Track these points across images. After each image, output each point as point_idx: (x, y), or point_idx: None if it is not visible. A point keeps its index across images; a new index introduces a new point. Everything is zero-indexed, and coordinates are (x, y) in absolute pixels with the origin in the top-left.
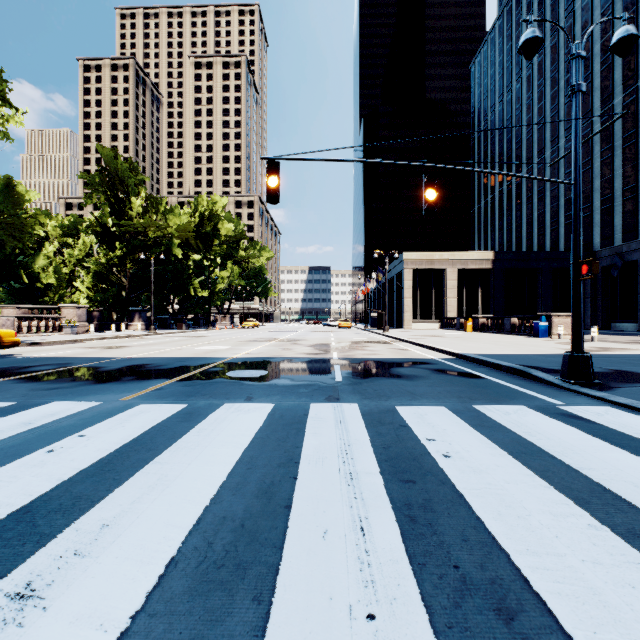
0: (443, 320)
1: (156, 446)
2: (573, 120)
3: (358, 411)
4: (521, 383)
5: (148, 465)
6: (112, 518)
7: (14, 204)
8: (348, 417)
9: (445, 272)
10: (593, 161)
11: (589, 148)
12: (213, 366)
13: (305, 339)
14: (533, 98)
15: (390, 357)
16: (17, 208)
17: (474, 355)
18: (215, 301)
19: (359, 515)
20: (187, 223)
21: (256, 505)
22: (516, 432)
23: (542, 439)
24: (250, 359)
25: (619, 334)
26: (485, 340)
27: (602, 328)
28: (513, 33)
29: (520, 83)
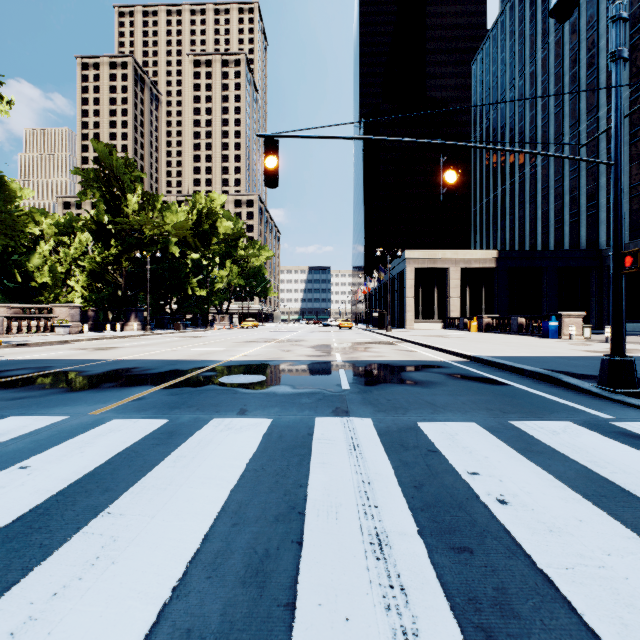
0: (446, 320)
1: (116, 484)
2: (613, 91)
3: (373, 429)
4: (553, 391)
5: (95, 519)
6: (7, 636)
7: (5, 200)
8: (362, 438)
9: (448, 271)
10: (599, 158)
11: (595, 145)
12: (206, 370)
13: (305, 340)
14: (536, 95)
15: (398, 359)
16: (9, 204)
17: (489, 358)
18: (214, 301)
19: (403, 628)
20: (184, 220)
21: (241, 602)
22: (578, 461)
23: (617, 473)
24: (247, 362)
25: (629, 334)
26: (494, 341)
27: None
28: (516, 29)
29: (523, 80)
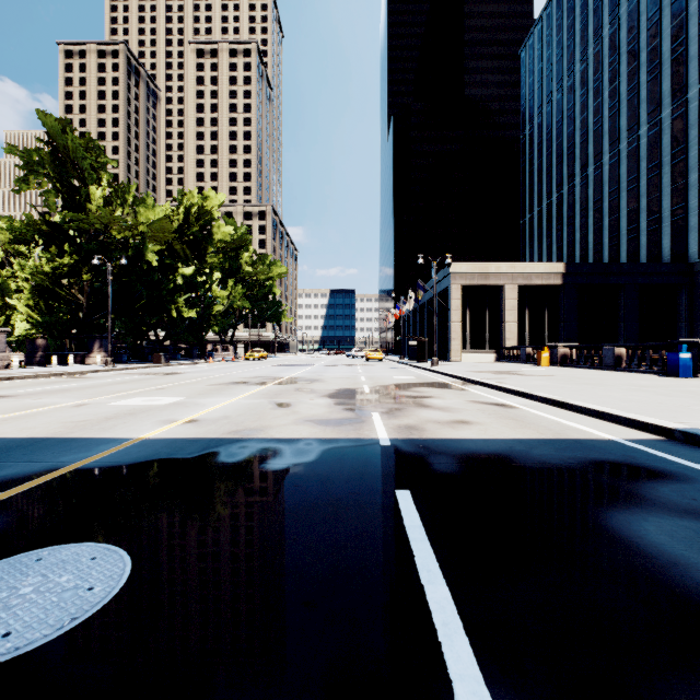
0: (500, 350)
1: None
2: None
3: None
4: None
5: None
6: None
7: None
8: None
9: (503, 289)
10: (688, 149)
11: (682, 133)
12: None
13: (321, 379)
14: (603, 79)
15: (510, 436)
16: None
17: None
18: (212, 326)
19: None
20: (163, 218)
21: None
22: None
23: None
24: (171, 449)
25: None
26: (611, 382)
27: None
28: (576, 4)
29: (585, 63)
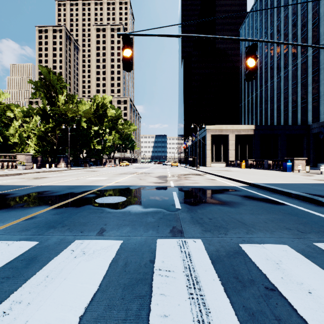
0: (227, 162)
1: None
2: None
3: (206, 255)
4: (320, 210)
5: None
6: None
7: None
8: (199, 268)
9: (228, 136)
10: (307, 77)
11: (305, 70)
12: (90, 193)
13: (153, 172)
14: (274, 44)
15: (207, 185)
16: None
17: (263, 184)
18: (105, 152)
19: None
20: (89, 109)
21: None
22: None
23: None
24: (117, 187)
25: None
26: (257, 173)
27: (313, 166)
28: (263, 11)
29: (267, 37)
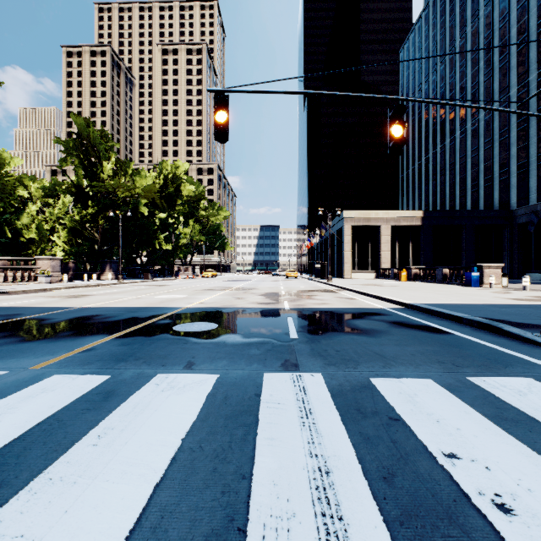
0: (378, 270)
1: (16, 474)
2: None
3: (325, 388)
4: (496, 340)
5: None
6: None
7: None
8: (314, 401)
9: (380, 228)
10: (510, 131)
11: (506, 119)
12: (163, 318)
13: (257, 288)
14: (455, 77)
15: (340, 307)
16: None
17: (426, 305)
18: (178, 254)
19: None
20: (152, 184)
21: None
22: None
23: None
24: (202, 309)
25: (539, 283)
26: (423, 289)
27: (518, 277)
28: (438, 21)
29: (444, 64)
